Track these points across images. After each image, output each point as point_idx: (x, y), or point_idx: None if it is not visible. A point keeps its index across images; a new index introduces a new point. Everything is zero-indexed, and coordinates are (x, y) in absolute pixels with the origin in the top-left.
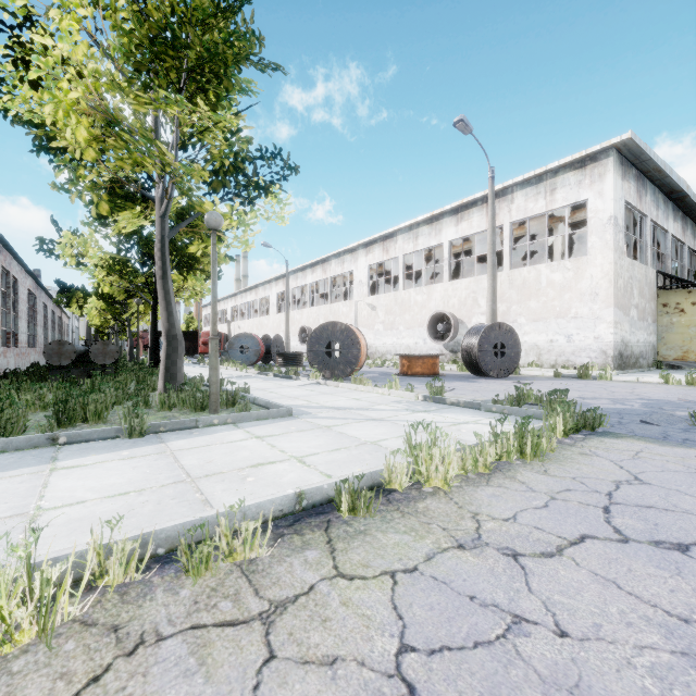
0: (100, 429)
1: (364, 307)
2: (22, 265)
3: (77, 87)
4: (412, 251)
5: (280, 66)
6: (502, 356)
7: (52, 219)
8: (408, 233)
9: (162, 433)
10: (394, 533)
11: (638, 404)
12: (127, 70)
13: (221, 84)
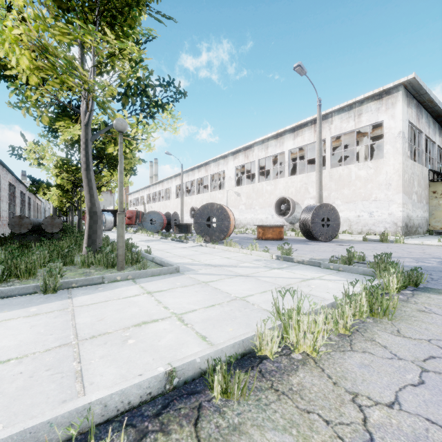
0: (20, 286)
1: (232, 194)
2: (3, 165)
3: (19, 26)
4: (264, 157)
5: (172, 18)
6: (328, 226)
7: (21, 133)
8: (261, 145)
9: (74, 288)
10: (272, 430)
11: (435, 262)
12: (53, 9)
13: (125, 21)
